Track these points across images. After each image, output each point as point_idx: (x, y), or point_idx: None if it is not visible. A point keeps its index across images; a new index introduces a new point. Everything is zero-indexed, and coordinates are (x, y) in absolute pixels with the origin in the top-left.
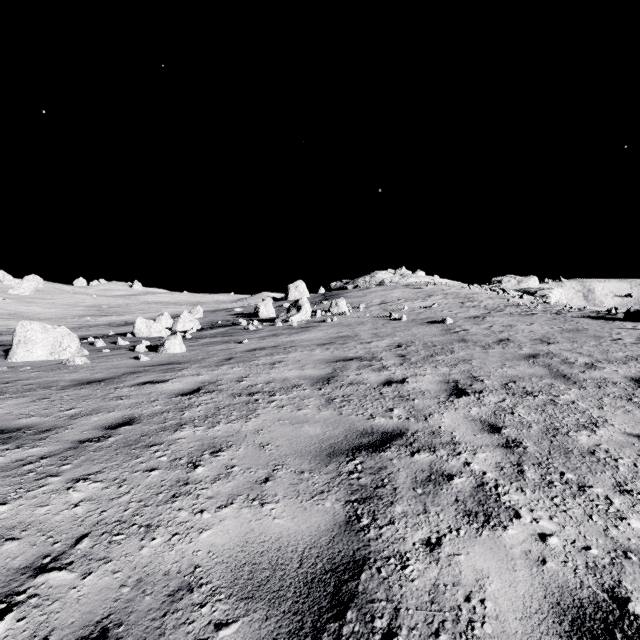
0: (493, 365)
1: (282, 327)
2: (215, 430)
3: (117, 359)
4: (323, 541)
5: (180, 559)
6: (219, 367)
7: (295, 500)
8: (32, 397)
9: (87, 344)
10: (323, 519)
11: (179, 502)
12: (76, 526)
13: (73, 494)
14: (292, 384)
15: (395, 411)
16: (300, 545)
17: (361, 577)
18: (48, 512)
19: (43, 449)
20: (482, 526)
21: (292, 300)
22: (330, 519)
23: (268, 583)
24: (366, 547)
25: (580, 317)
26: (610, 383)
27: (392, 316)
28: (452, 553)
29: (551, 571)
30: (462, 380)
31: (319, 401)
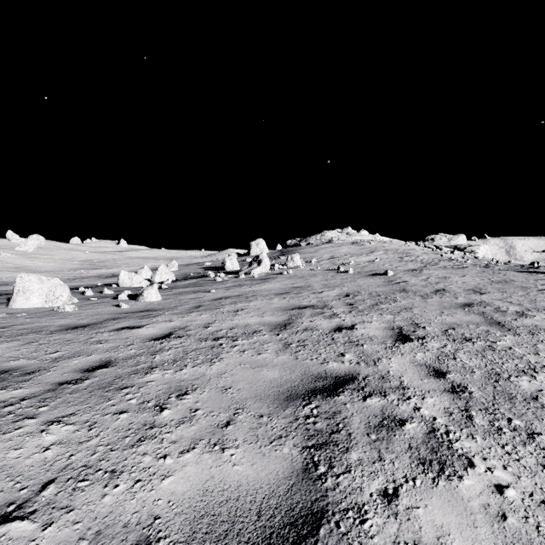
0: (433, 313)
1: (245, 279)
2: (182, 373)
3: (101, 306)
4: (281, 490)
5: (140, 509)
6: (189, 314)
7: (254, 445)
8: (23, 341)
9: (78, 293)
10: (281, 466)
11: (144, 446)
12: (44, 471)
13: (46, 437)
14: (253, 330)
15: (346, 356)
16: (259, 495)
17: (320, 532)
18: (20, 455)
19: (25, 391)
20: (437, 476)
21: (254, 255)
22: (288, 466)
23: (226, 538)
24: (324, 498)
25: (506, 270)
26: (542, 330)
27: (340, 269)
28: (410, 506)
29: (513, 528)
30: (405, 327)
31: (277, 346)
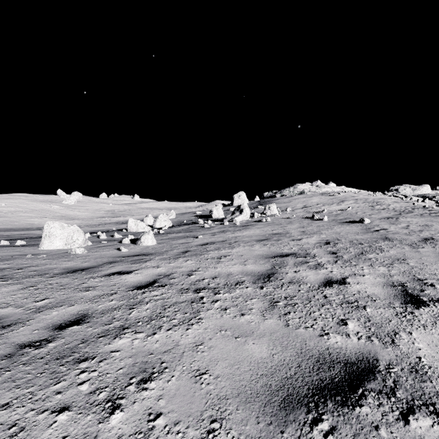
0: (434, 266)
1: (228, 225)
2: (153, 340)
3: (106, 250)
4: None
5: None
6: (175, 260)
7: None
8: (24, 284)
9: (95, 237)
10: None
11: None
12: None
13: None
14: (235, 280)
15: (349, 325)
16: None
17: None
18: None
19: None
20: None
21: (236, 205)
22: None
23: None
24: None
25: None
26: None
27: (315, 217)
28: None
29: None
30: (408, 283)
31: (262, 303)
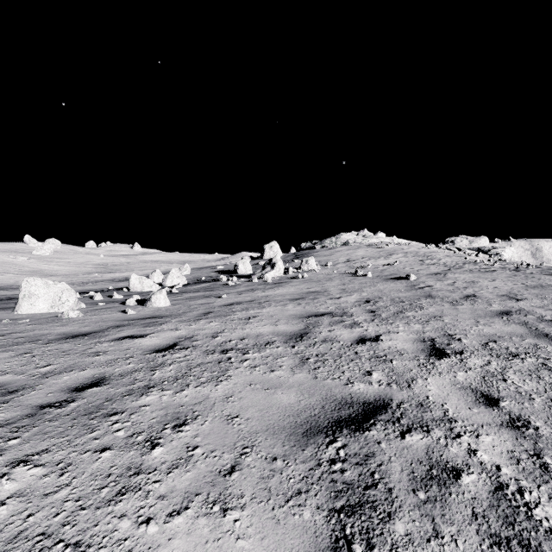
0: (466, 322)
1: (258, 283)
2: (182, 395)
3: (107, 312)
4: None
5: None
6: (197, 322)
7: (265, 505)
8: (16, 351)
9: (88, 297)
10: (301, 542)
11: (123, 503)
12: None
13: (5, 485)
14: (265, 341)
15: (374, 375)
16: None
17: None
18: None
19: None
20: None
21: (267, 259)
22: (310, 543)
23: None
24: None
25: (540, 274)
26: None
27: (358, 273)
28: None
29: None
30: (438, 338)
31: (292, 361)
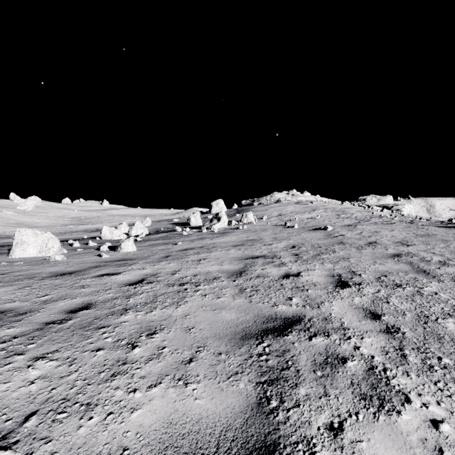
0: (367, 262)
1: (206, 233)
2: (152, 315)
3: (86, 256)
4: (237, 423)
5: (111, 440)
6: (159, 263)
7: (213, 381)
8: (18, 286)
9: (67, 245)
10: (237, 400)
11: (117, 381)
12: (28, 403)
13: (31, 372)
14: (213, 276)
15: (293, 300)
16: (217, 427)
17: None
18: (8, 389)
19: (17, 330)
20: (378, 410)
21: (214, 213)
22: (243, 400)
23: None
24: (276, 431)
25: (429, 225)
26: None
27: (287, 225)
28: (354, 439)
29: None
30: (344, 274)
31: (234, 291)
